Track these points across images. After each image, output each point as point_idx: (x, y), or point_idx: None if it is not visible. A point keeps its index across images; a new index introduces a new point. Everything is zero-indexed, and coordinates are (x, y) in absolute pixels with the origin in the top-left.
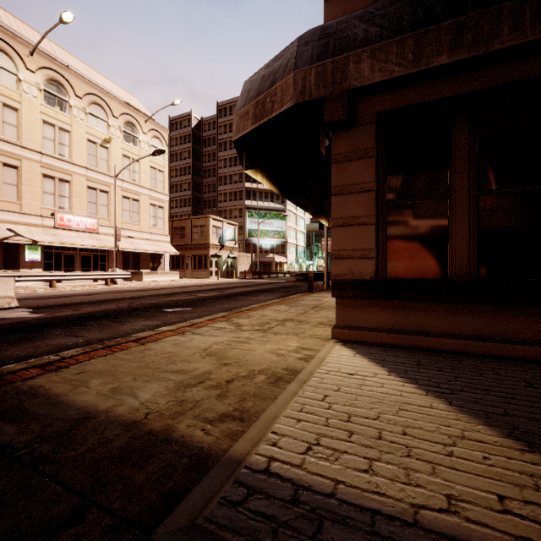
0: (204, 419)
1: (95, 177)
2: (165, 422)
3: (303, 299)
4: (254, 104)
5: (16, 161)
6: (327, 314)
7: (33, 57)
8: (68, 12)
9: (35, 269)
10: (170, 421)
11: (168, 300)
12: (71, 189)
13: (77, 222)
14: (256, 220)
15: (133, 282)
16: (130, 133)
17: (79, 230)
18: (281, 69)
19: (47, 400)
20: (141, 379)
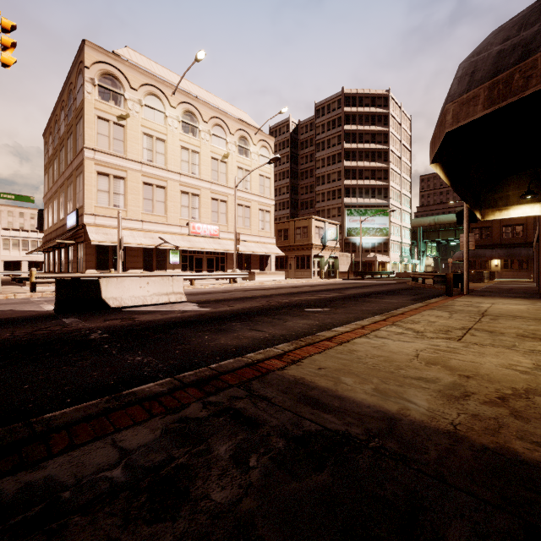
0: (537, 444)
1: (217, 190)
2: (487, 438)
3: (452, 304)
4: (489, 85)
5: (164, 183)
6: (515, 325)
7: (174, 96)
8: (201, 51)
9: (176, 269)
10: (493, 438)
11: (298, 300)
12: (200, 202)
13: (204, 229)
14: (356, 218)
15: (248, 282)
16: (243, 146)
17: (206, 236)
18: (540, 37)
19: (325, 392)
20: (391, 383)
